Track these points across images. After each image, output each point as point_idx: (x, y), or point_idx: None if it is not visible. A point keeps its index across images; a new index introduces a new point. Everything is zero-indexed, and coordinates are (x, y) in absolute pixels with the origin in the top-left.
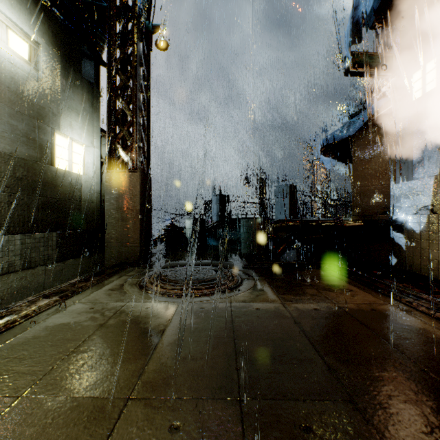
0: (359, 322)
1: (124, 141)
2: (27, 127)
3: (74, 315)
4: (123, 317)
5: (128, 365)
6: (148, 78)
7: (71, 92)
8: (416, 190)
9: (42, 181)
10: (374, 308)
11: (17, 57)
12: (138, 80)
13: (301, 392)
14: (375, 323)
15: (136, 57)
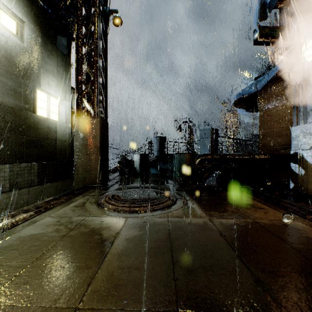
0: (274, 236)
1: (88, 96)
2: (15, 84)
3: (43, 227)
4: (81, 229)
5: (80, 273)
6: (106, 49)
7: (49, 59)
8: (310, 131)
9: (26, 124)
10: (285, 223)
11: (7, 31)
12: (98, 50)
13: (234, 304)
14: (288, 237)
15: (97, 33)
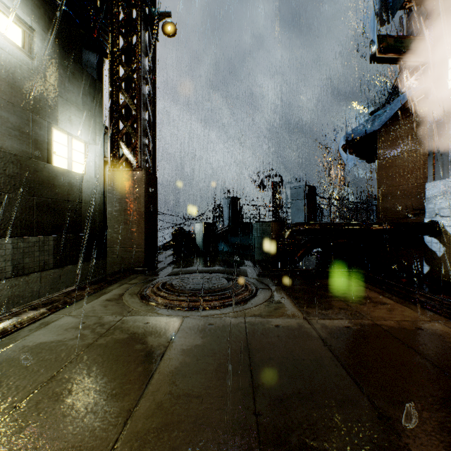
0: (405, 346)
1: (128, 139)
2: (20, 120)
3: (60, 332)
4: (116, 335)
5: (113, 404)
6: (153, 70)
7: (71, 84)
8: None
9: (37, 179)
10: (419, 326)
11: (8, 42)
12: (143, 70)
13: None
14: (426, 347)
15: (140, 45)
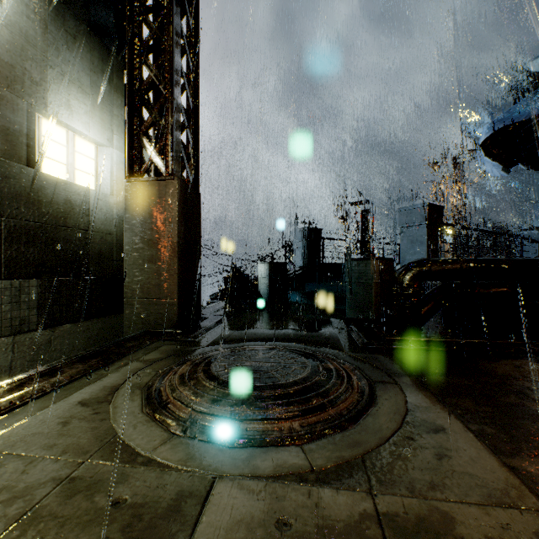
0: None
1: (158, 138)
2: None
3: None
4: None
5: None
6: (194, 34)
7: (70, 52)
8: None
9: (7, 190)
10: None
11: None
12: (175, 26)
13: None
14: None
15: None
